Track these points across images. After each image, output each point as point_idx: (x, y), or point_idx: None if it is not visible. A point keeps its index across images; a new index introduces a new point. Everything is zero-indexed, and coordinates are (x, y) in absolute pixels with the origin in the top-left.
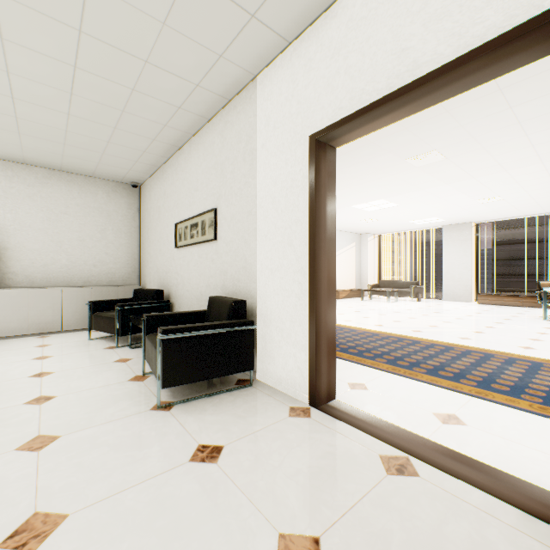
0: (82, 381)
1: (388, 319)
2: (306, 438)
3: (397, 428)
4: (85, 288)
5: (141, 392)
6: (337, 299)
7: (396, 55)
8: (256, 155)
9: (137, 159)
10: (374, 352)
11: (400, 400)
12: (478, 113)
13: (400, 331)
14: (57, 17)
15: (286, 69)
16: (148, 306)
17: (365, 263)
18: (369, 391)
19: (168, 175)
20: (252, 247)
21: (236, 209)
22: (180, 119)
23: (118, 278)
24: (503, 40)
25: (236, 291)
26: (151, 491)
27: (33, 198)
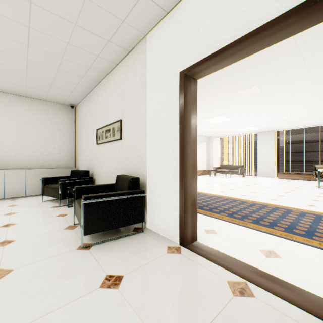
0: (34, 230)
1: (226, 188)
2: (178, 269)
3: (237, 261)
4: (40, 169)
5: (71, 237)
6: None
7: (238, 16)
8: (146, 86)
9: (73, 89)
10: (219, 209)
11: (237, 240)
12: (283, 62)
13: (234, 195)
14: None
15: (165, 29)
16: (79, 180)
17: (212, 154)
18: (218, 235)
19: (92, 100)
20: (143, 144)
21: (134, 119)
22: (99, 64)
23: (61, 163)
24: (313, 1)
25: (134, 171)
26: (71, 312)
27: (7, 114)
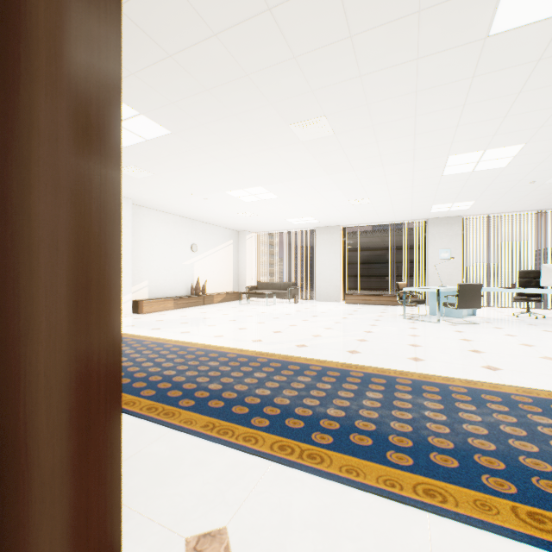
0: None
1: (268, 329)
2: None
3: None
4: None
5: None
6: (212, 304)
7: None
8: None
9: None
10: (250, 402)
11: None
12: (383, 57)
13: (282, 348)
14: None
15: None
16: None
17: (243, 263)
18: None
19: None
20: None
21: None
22: None
23: None
24: None
25: None
26: None
27: None
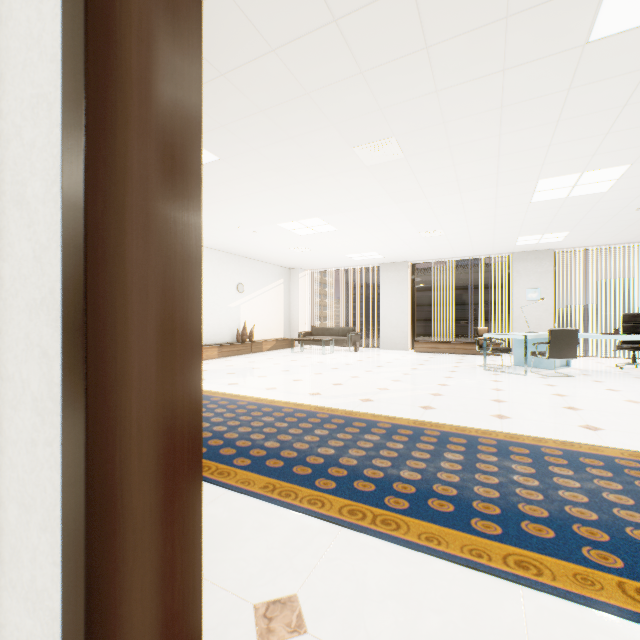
0: None
1: (327, 381)
2: None
3: None
4: None
5: None
6: (260, 352)
7: None
8: None
9: None
10: (312, 462)
11: None
12: (463, 70)
13: (345, 402)
14: None
15: None
16: None
17: (296, 305)
18: (311, 639)
19: None
20: None
21: None
22: None
23: None
24: None
25: None
26: None
27: None
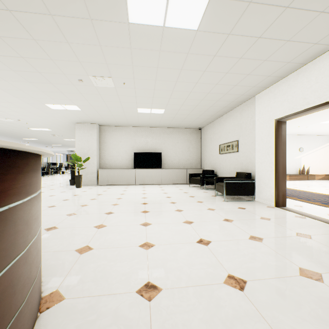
0: (198, 195)
1: None
2: (271, 210)
3: (306, 213)
4: (184, 169)
5: (217, 198)
6: (313, 180)
7: (302, 99)
8: (255, 123)
9: (204, 121)
10: (316, 200)
11: (315, 210)
12: None
13: None
14: (197, 99)
15: (266, 95)
16: (210, 175)
17: None
18: (302, 207)
19: (215, 126)
20: (253, 155)
21: (246, 141)
22: (224, 109)
23: (193, 166)
24: None
25: (246, 170)
26: (230, 210)
27: (169, 139)
